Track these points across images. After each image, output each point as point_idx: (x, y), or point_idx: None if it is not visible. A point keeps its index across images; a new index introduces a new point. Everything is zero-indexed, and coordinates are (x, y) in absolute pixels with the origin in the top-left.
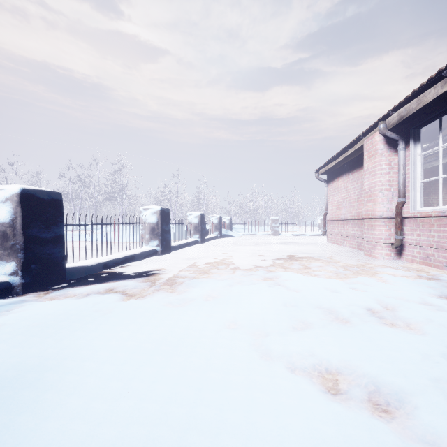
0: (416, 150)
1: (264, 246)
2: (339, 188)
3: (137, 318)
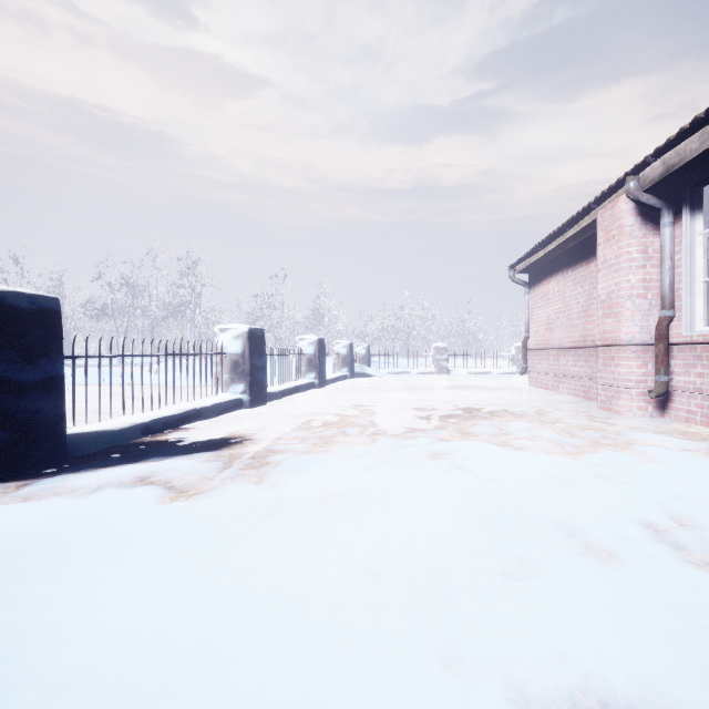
0: (695, 225)
1: (424, 393)
2: (551, 296)
3: (177, 548)
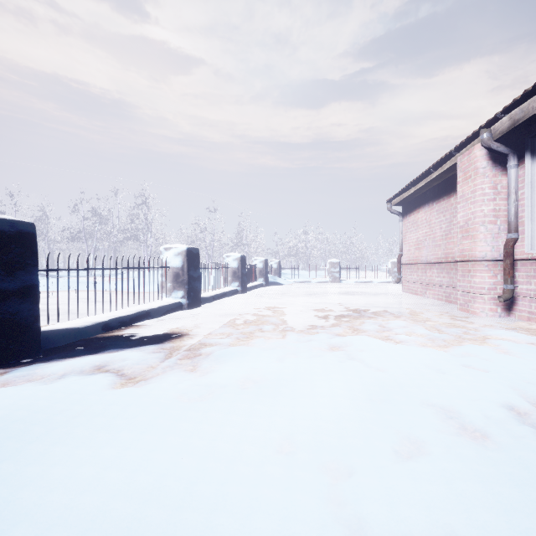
0: (535, 167)
1: (322, 298)
2: (419, 223)
3: (122, 429)
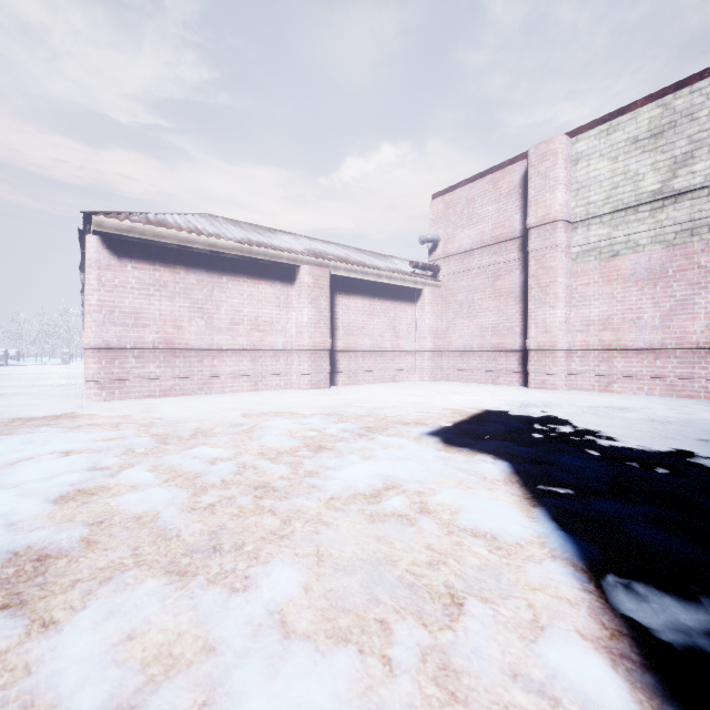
0: None
1: (40, 367)
2: None
3: None
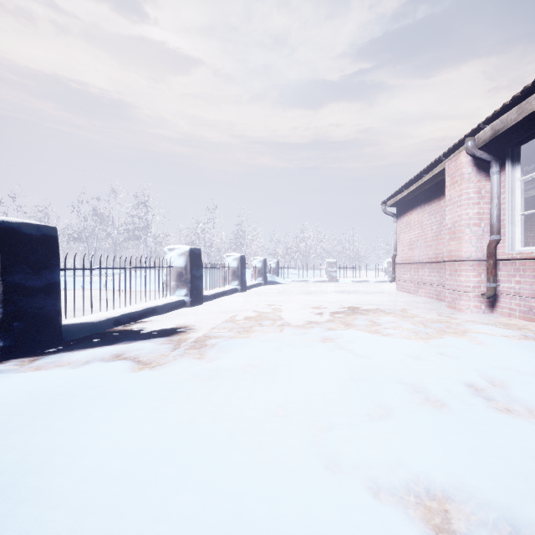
0: (515, 174)
1: (319, 296)
2: (412, 224)
3: (147, 399)
